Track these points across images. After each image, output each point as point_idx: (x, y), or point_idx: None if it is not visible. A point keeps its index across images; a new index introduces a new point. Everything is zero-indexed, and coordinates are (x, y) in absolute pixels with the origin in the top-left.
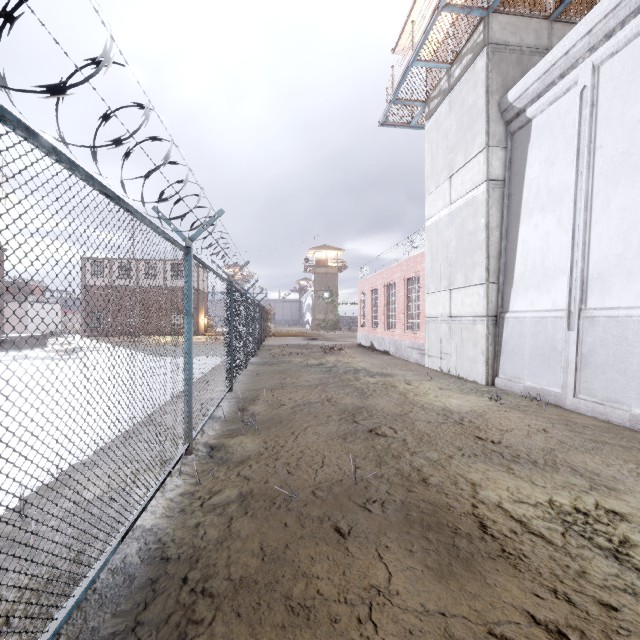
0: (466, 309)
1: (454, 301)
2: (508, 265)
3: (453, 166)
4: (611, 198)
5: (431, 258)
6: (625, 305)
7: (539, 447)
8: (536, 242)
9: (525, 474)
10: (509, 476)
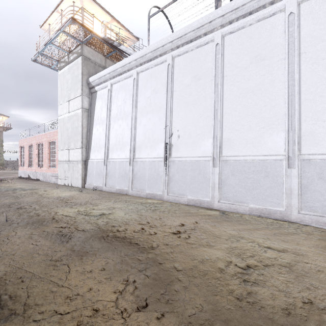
0: (75, 158)
1: (70, 154)
2: (90, 142)
3: (70, 97)
4: (114, 126)
5: (61, 134)
6: (116, 158)
7: (85, 201)
8: (97, 135)
9: (75, 207)
10: (70, 208)
